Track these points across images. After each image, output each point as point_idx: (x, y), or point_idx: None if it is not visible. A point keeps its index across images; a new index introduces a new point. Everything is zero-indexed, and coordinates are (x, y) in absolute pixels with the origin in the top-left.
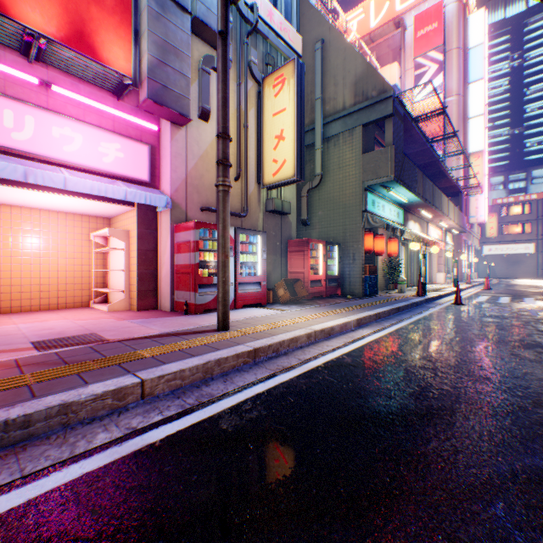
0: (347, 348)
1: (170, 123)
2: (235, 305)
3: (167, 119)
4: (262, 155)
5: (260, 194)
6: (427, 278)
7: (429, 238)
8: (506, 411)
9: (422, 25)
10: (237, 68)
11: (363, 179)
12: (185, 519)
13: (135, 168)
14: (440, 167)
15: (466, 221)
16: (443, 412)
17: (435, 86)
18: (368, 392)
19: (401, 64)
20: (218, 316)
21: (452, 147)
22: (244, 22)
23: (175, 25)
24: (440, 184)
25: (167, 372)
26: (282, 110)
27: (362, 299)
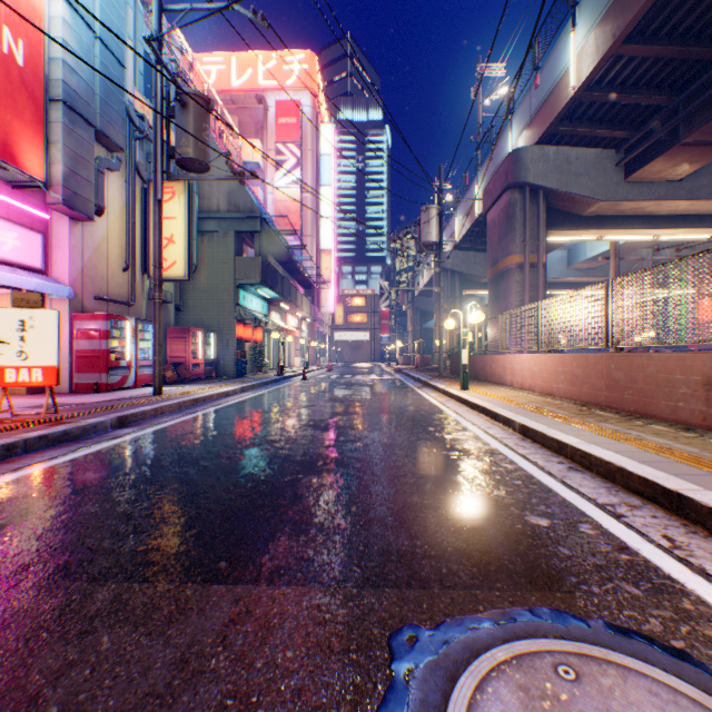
0: (242, 399)
1: (71, 218)
2: (136, 384)
3: (70, 216)
4: (150, 250)
5: (145, 284)
6: (287, 362)
7: (288, 327)
8: (304, 403)
9: (284, 114)
10: (127, 168)
11: (237, 278)
12: (221, 420)
13: (31, 256)
14: (297, 266)
15: (320, 309)
16: (285, 405)
17: (295, 179)
18: (258, 405)
19: (265, 144)
20: (156, 386)
21: (309, 240)
22: (135, 127)
23: (84, 138)
24: (298, 278)
25: (169, 404)
26: (174, 218)
27: (238, 378)
